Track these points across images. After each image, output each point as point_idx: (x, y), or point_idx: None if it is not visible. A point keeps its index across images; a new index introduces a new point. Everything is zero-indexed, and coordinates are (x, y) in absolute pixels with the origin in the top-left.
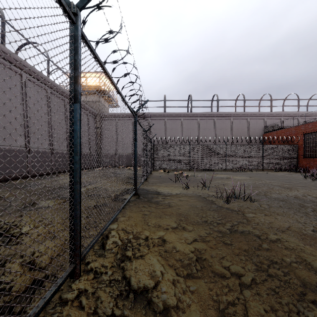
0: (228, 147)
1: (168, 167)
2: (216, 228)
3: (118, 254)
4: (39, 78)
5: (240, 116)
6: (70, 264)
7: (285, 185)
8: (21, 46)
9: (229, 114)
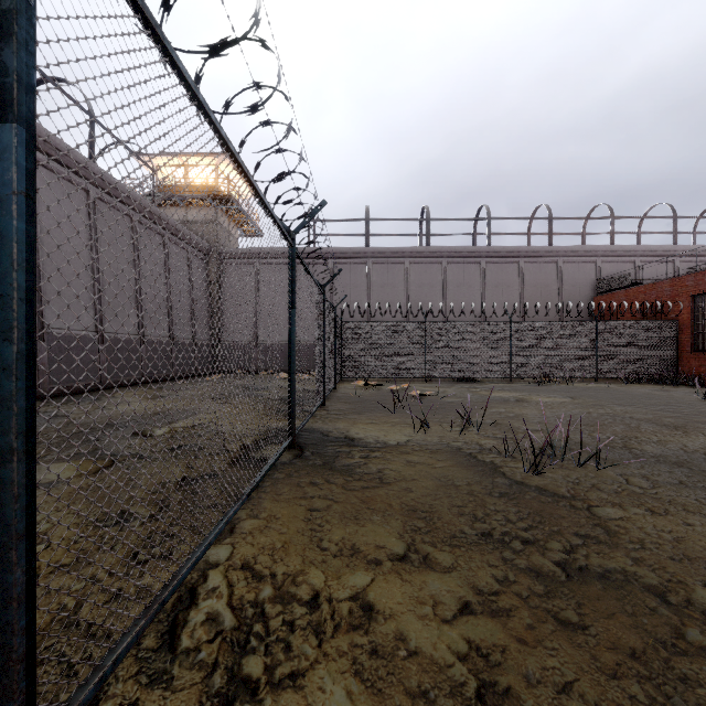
0: (515, 326)
1: (376, 374)
2: (522, 559)
3: (217, 674)
4: (68, 162)
5: (542, 256)
6: None
7: (665, 421)
8: None
9: (516, 250)
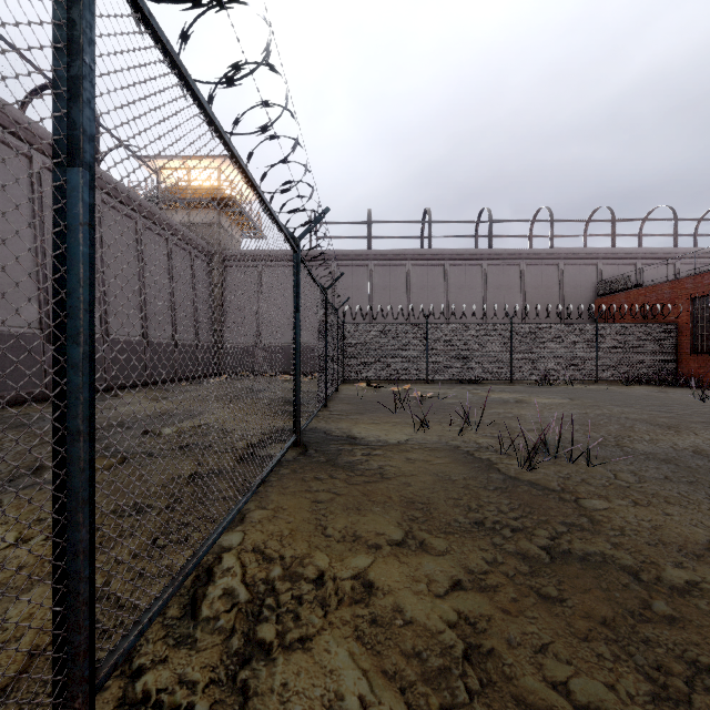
0: (516, 329)
1: (377, 376)
2: (510, 544)
3: (235, 637)
4: None
5: (543, 258)
6: (53, 709)
7: (660, 421)
8: (32, 93)
9: (517, 253)
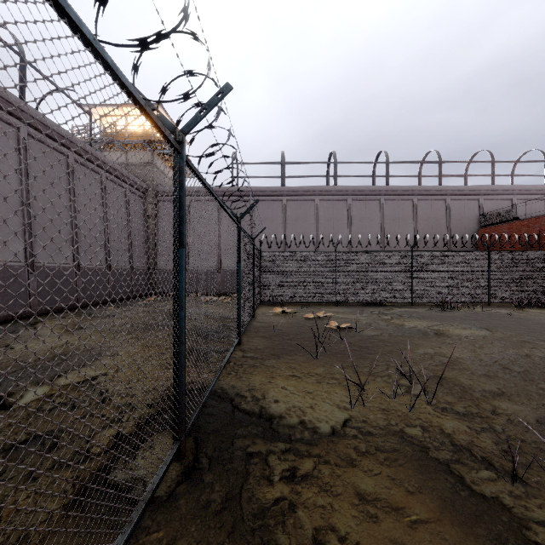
0: (417, 256)
1: (291, 298)
2: None
3: None
4: None
5: (433, 194)
6: None
7: None
8: None
9: (410, 189)
